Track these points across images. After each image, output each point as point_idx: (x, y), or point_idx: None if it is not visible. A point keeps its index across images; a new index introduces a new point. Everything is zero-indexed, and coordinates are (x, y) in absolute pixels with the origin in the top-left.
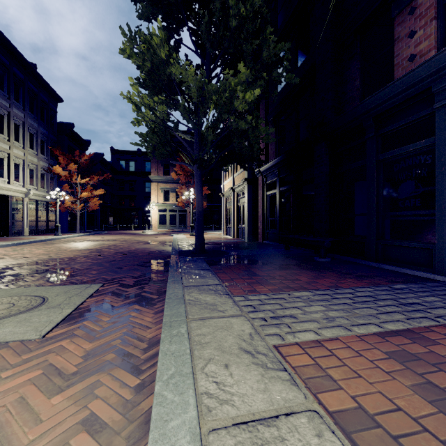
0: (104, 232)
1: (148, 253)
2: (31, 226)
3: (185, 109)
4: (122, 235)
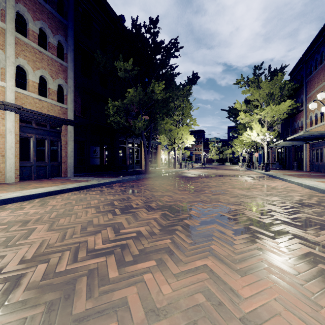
0: None
1: (162, 177)
2: None
3: None
4: None
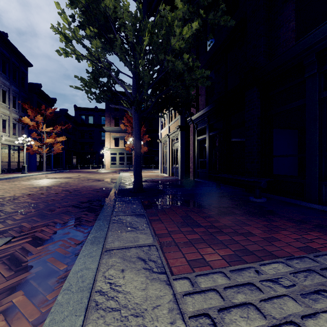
0: (66, 170)
1: (91, 191)
2: (4, 166)
3: (121, 49)
4: (79, 173)
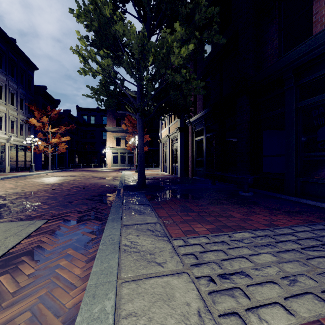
0: (70, 169)
1: (99, 187)
2: (12, 164)
3: (128, 64)
4: (83, 171)
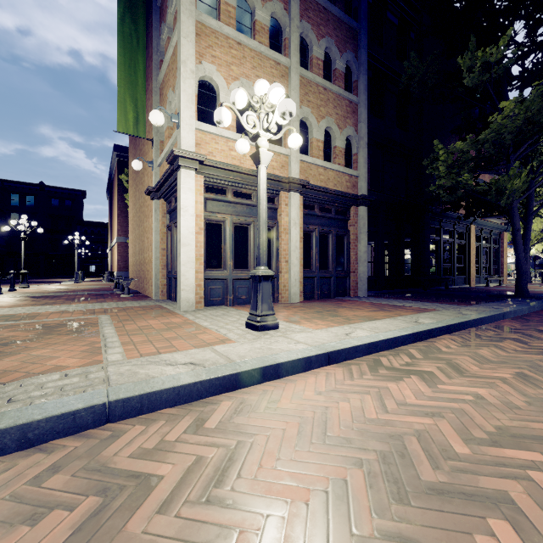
0: None
1: None
2: None
3: None
4: None
